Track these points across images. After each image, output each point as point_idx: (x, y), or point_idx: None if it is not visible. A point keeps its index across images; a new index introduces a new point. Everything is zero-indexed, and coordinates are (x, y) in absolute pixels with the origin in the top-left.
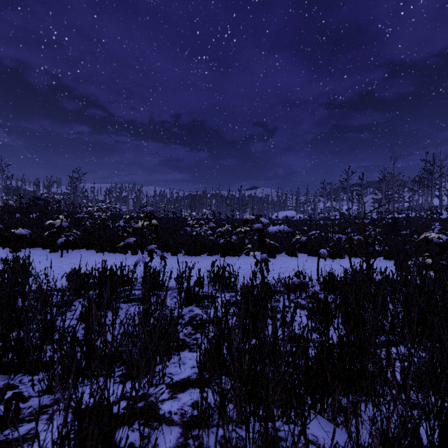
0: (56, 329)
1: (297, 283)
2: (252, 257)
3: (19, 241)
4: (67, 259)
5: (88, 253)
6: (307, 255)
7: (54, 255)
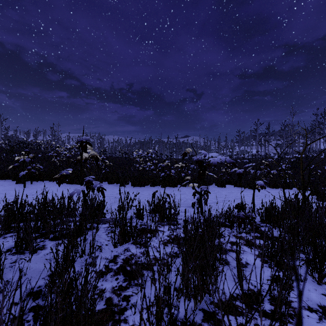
0: None
1: (242, 217)
2: (188, 188)
3: None
4: (28, 189)
5: (49, 184)
6: (233, 186)
7: (18, 186)
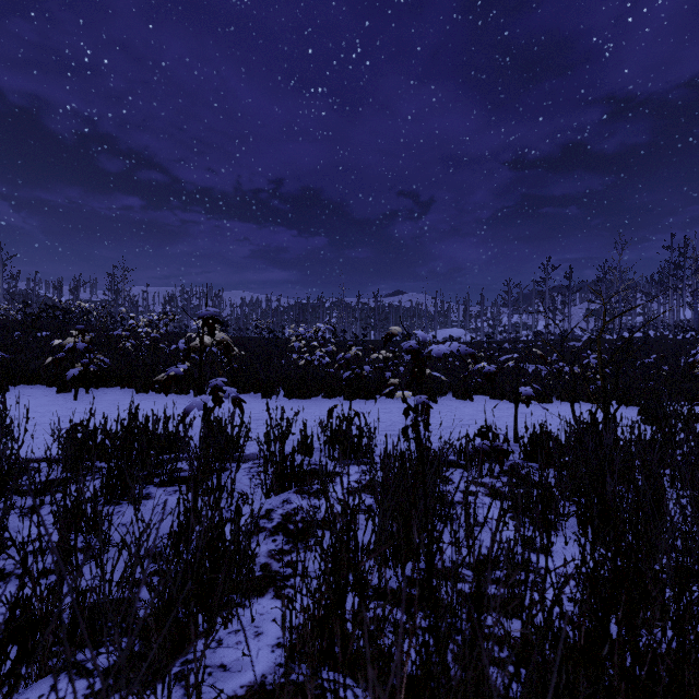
0: (3, 546)
1: (485, 449)
2: (397, 402)
3: (7, 374)
4: (84, 404)
5: (122, 394)
6: (489, 398)
7: (63, 398)
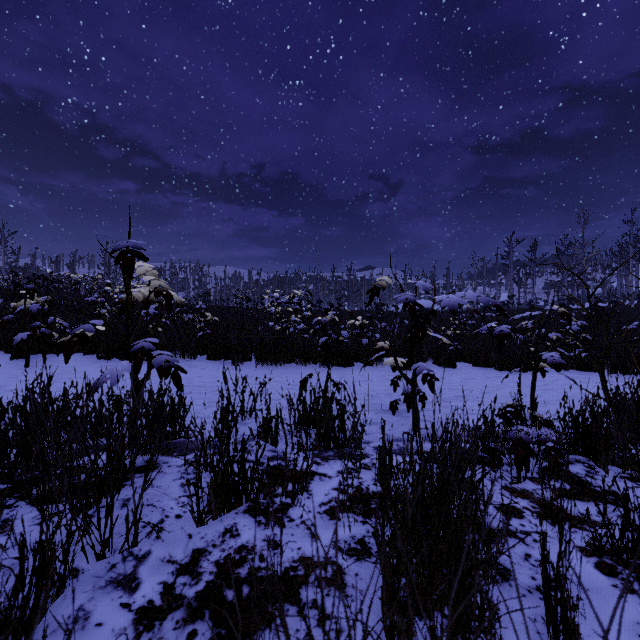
0: None
1: (526, 441)
2: (377, 369)
3: None
4: (33, 371)
5: (82, 361)
6: (472, 365)
7: (15, 364)
